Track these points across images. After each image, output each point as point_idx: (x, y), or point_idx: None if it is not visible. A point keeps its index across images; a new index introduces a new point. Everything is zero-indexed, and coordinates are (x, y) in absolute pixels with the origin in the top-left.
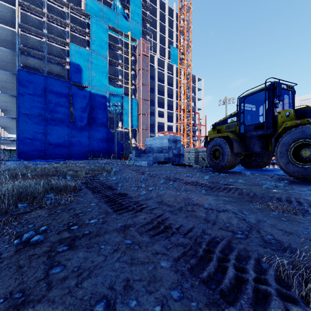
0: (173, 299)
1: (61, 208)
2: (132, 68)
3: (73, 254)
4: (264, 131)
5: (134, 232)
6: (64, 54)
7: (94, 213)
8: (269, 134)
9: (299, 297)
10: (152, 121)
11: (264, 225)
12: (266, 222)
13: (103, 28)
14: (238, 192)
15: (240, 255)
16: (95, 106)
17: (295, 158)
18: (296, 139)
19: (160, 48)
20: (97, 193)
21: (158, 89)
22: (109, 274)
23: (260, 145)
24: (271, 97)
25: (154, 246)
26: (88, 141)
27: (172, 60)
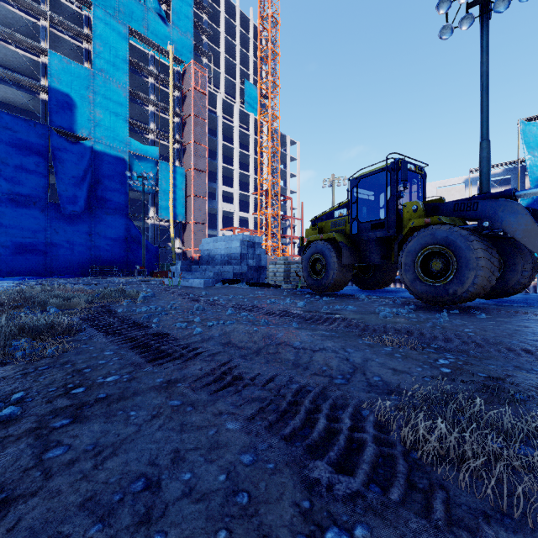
0: (244, 464)
1: (47, 362)
2: (176, 112)
3: (81, 428)
4: (385, 232)
5: (184, 389)
6: (36, 70)
7: (111, 366)
8: (392, 237)
9: (397, 440)
10: (212, 208)
11: (372, 364)
12: (374, 360)
13: (119, 32)
14: (345, 324)
15: (336, 404)
16: (102, 176)
17: (424, 272)
18: (425, 245)
19: (226, 82)
20: (115, 334)
21: (222, 153)
22: (147, 447)
23: (380, 252)
24: (395, 182)
25: (216, 405)
26: (87, 242)
27: (248, 106)
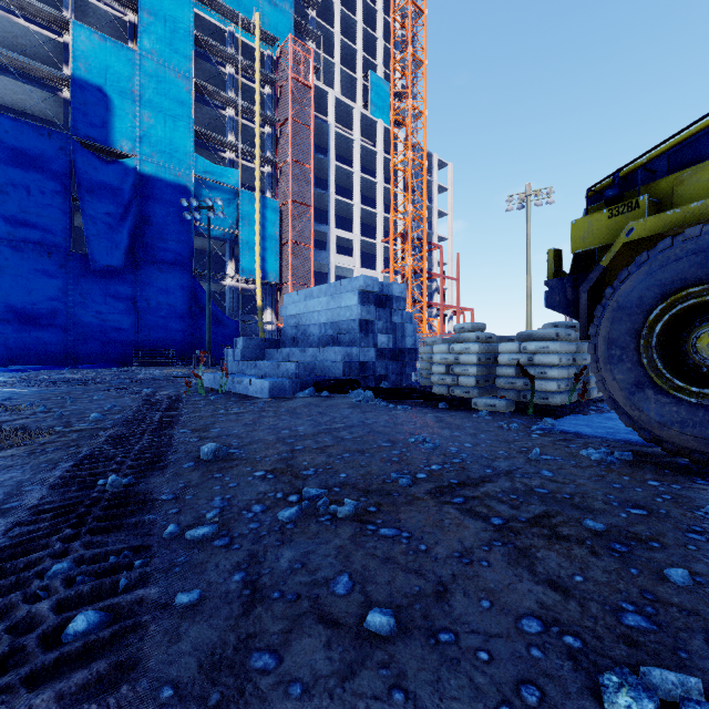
0: None
1: None
2: (266, 115)
3: None
4: None
5: None
6: (60, 60)
7: None
8: None
9: None
10: (321, 263)
11: None
12: None
13: None
14: None
15: None
16: (152, 213)
17: None
18: None
19: (342, 78)
20: None
21: (337, 183)
22: None
23: None
24: None
25: None
26: (130, 314)
27: (375, 111)
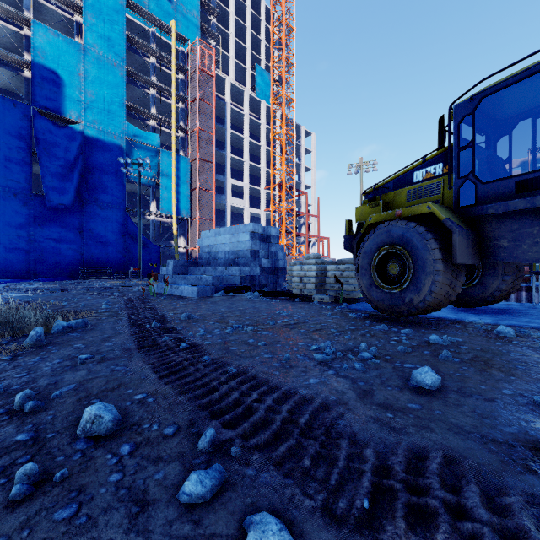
0: None
1: None
2: (180, 95)
3: None
4: None
5: None
6: (20, 46)
7: None
8: None
9: None
10: (220, 204)
11: None
12: None
13: (115, 3)
14: None
15: None
16: (94, 165)
17: None
18: None
19: (235, 67)
20: None
21: (232, 145)
22: None
23: None
24: None
25: None
26: (77, 240)
27: (259, 93)
